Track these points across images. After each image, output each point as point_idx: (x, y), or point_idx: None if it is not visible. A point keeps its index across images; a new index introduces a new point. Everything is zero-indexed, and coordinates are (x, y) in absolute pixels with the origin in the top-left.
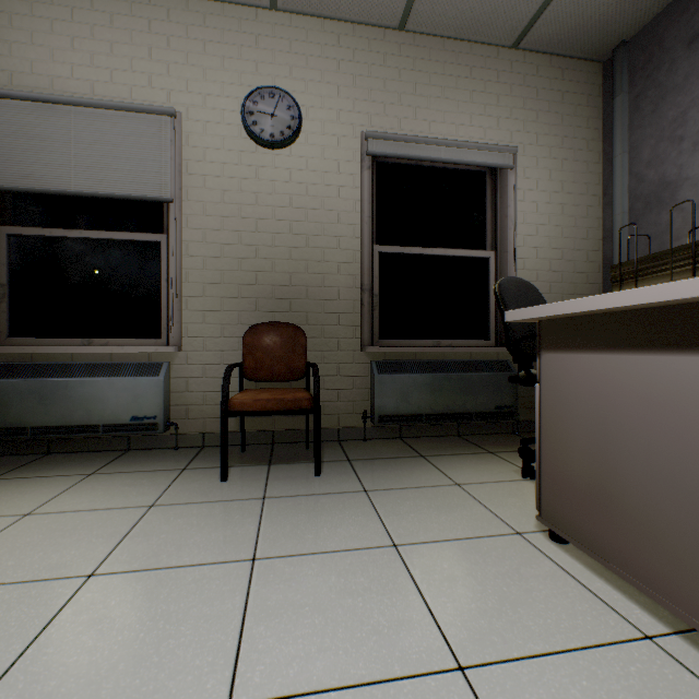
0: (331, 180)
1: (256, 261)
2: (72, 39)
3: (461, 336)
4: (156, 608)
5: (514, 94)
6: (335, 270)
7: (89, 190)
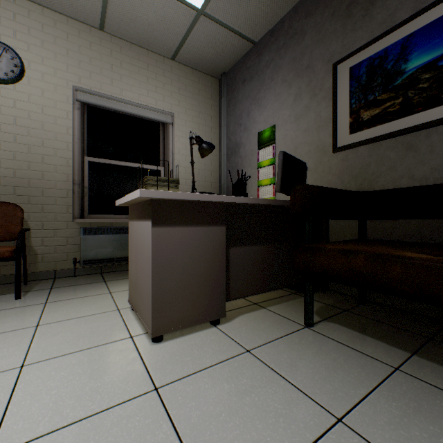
0: (50, 112)
1: None
2: None
3: None
4: None
5: (174, 84)
6: (53, 169)
7: None
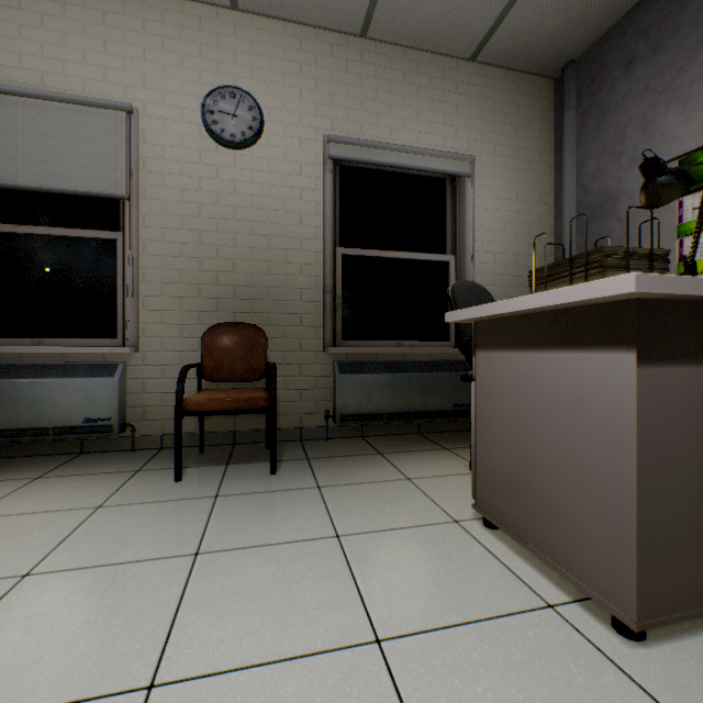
0: (293, 182)
1: (216, 261)
2: (20, 28)
3: (422, 338)
4: (91, 603)
5: (472, 105)
6: (298, 271)
7: (38, 185)
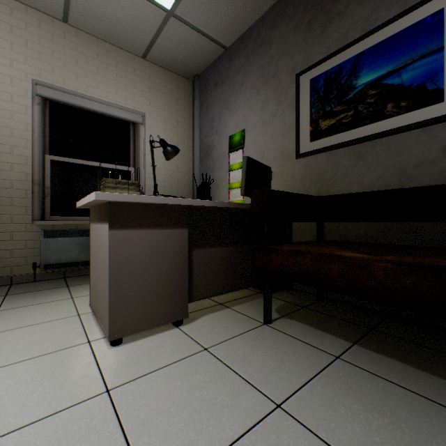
0: (5, 106)
1: None
2: None
3: None
4: None
5: (145, 84)
6: (9, 168)
7: None
